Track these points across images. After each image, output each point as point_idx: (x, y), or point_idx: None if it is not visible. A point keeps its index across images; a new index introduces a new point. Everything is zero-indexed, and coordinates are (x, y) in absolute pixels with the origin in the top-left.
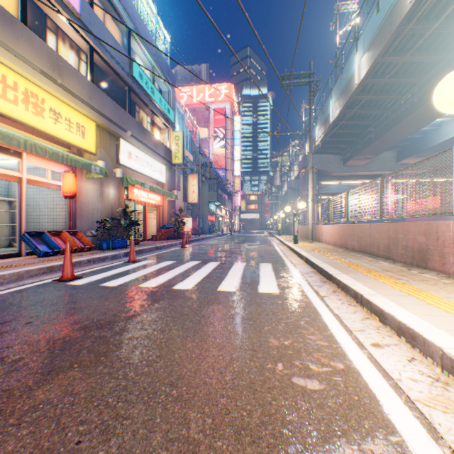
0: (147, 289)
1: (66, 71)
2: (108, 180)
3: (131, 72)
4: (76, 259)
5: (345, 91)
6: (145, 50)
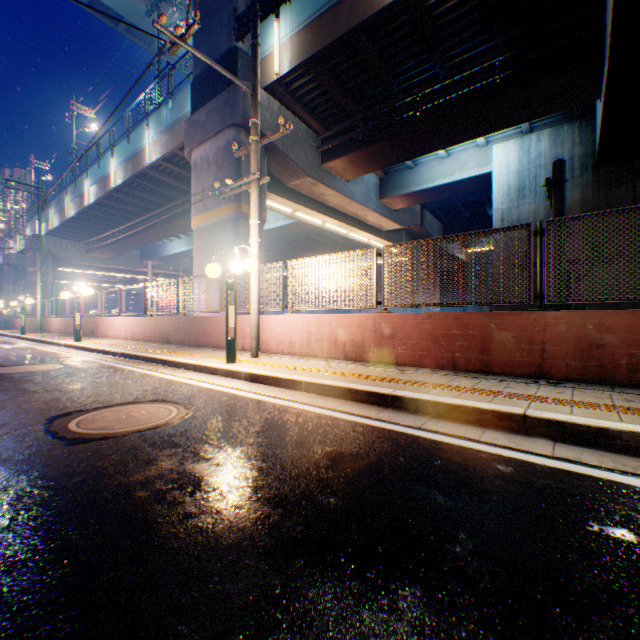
0: None
1: None
2: None
3: None
4: None
5: (81, 201)
6: None
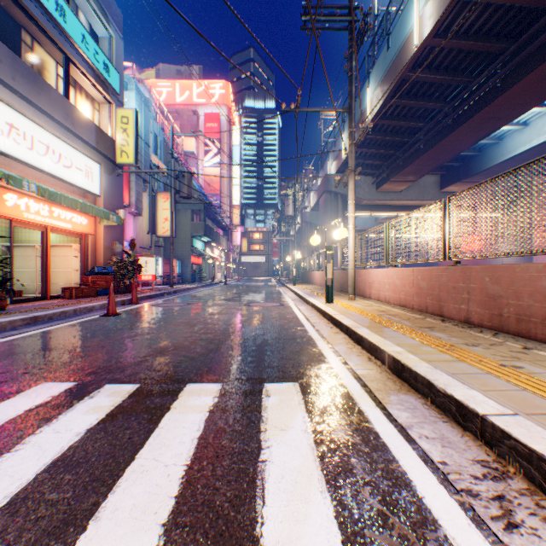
0: None
1: None
2: None
3: None
4: None
5: (395, 65)
6: None
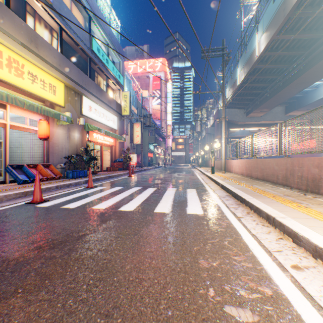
0: (98, 210)
1: (41, 44)
2: (74, 126)
3: (91, 47)
4: (47, 185)
5: (249, 61)
6: (102, 31)
